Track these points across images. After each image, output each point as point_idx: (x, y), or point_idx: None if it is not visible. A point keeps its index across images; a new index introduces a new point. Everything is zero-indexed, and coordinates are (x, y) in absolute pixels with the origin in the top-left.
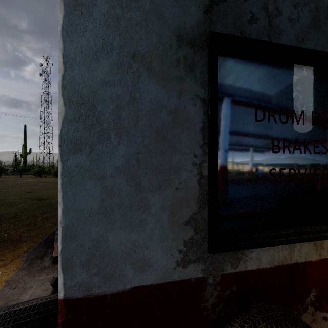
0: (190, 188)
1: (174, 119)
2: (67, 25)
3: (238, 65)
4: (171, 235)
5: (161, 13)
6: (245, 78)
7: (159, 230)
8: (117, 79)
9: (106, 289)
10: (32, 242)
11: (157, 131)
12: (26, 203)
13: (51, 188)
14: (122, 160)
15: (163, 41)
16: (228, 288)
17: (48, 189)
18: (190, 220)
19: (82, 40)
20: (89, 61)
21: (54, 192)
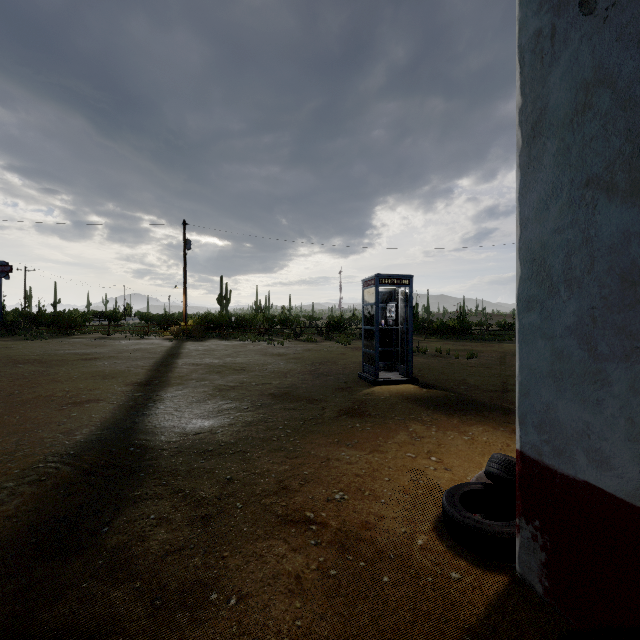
0: None
1: None
2: (522, 188)
3: None
4: None
5: (629, 96)
6: None
7: (624, 422)
8: (567, 222)
9: (556, 465)
10: None
11: (622, 276)
12: None
13: None
14: (572, 318)
15: (632, 137)
16: None
17: None
18: None
19: (533, 195)
20: (540, 214)
21: None
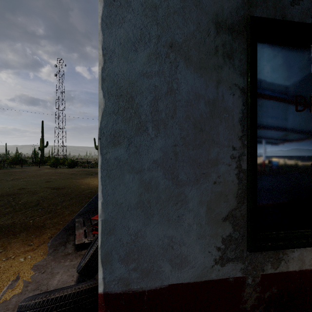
0: (228, 183)
1: (212, 110)
2: (107, 17)
3: (277, 51)
4: (209, 231)
5: None
6: (285, 65)
7: (196, 226)
8: (155, 70)
9: (144, 285)
10: (54, 229)
11: (195, 123)
12: (46, 192)
13: (66, 178)
14: (159, 153)
15: (200, 29)
16: (269, 289)
17: (64, 179)
18: (229, 216)
19: (120, 31)
20: (128, 52)
21: (69, 182)
